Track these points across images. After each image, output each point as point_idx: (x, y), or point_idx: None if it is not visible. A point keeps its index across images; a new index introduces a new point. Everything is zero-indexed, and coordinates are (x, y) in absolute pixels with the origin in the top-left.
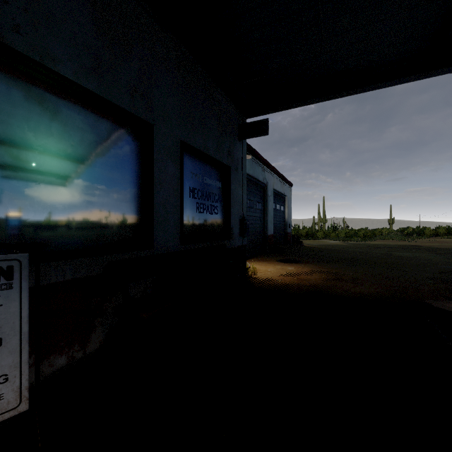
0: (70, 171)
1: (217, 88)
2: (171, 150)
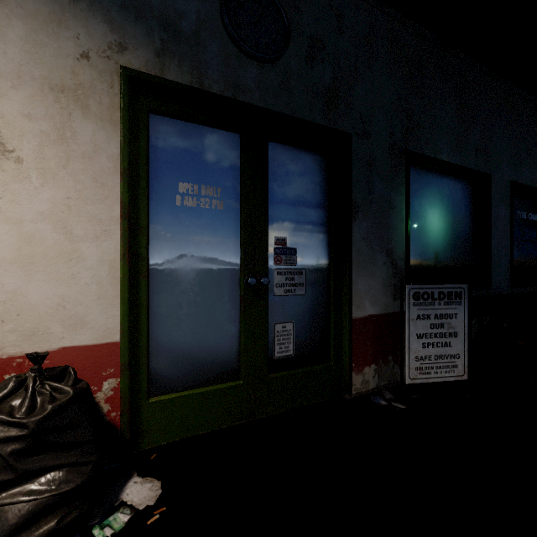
0: (442, 228)
1: None
2: (502, 193)
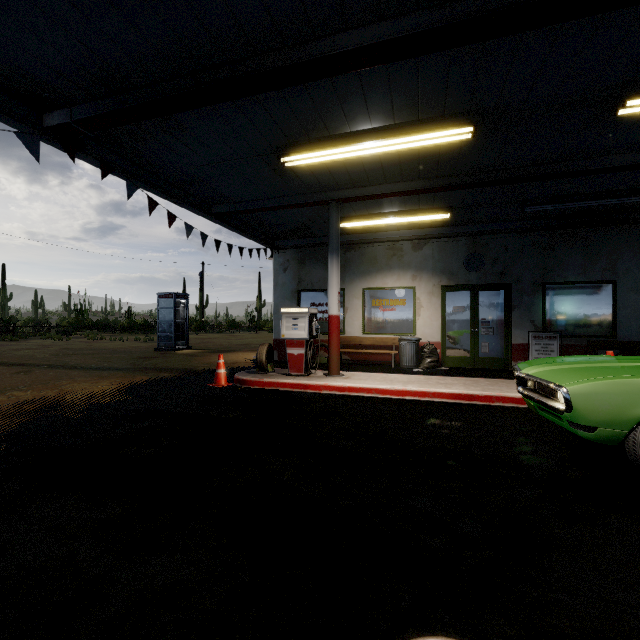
0: (573, 310)
1: None
2: (633, 287)
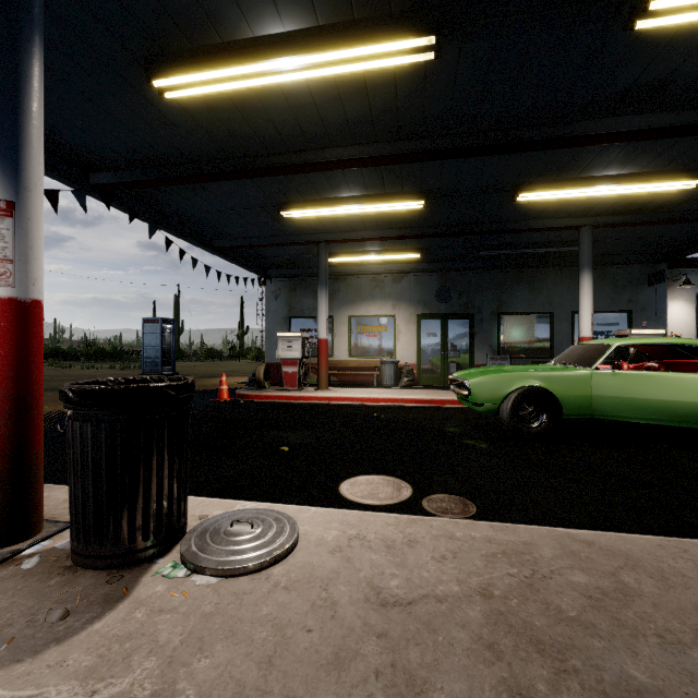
0: (521, 336)
1: (610, 268)
2: (565, 318)
